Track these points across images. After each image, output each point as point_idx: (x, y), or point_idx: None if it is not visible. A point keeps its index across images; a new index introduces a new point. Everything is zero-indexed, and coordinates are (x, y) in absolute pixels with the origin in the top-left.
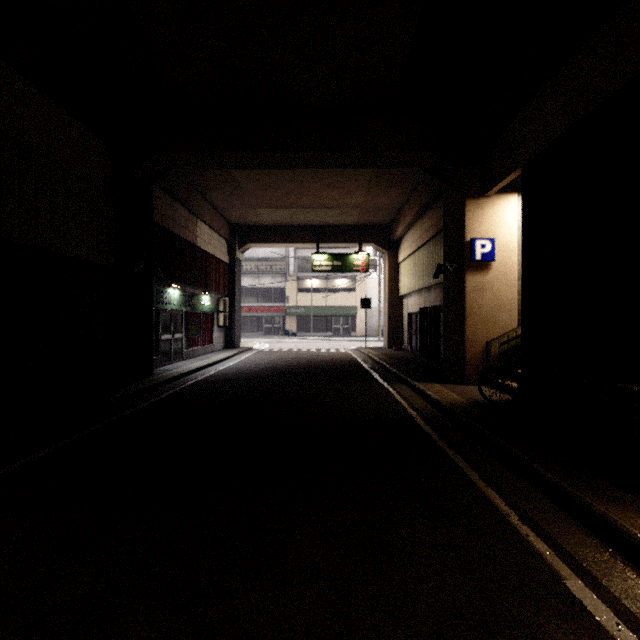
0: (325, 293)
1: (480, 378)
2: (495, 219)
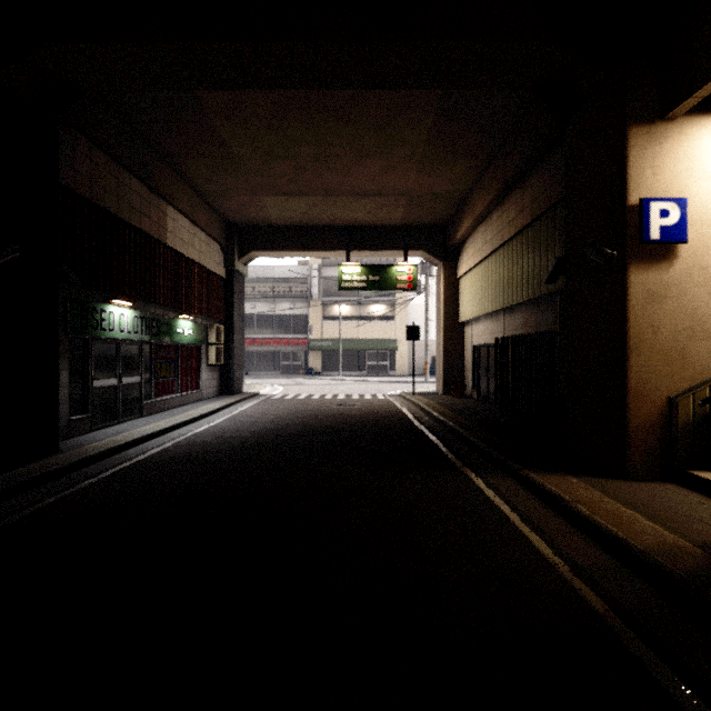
0: (357, 322)
1: None
2: (685, 163)
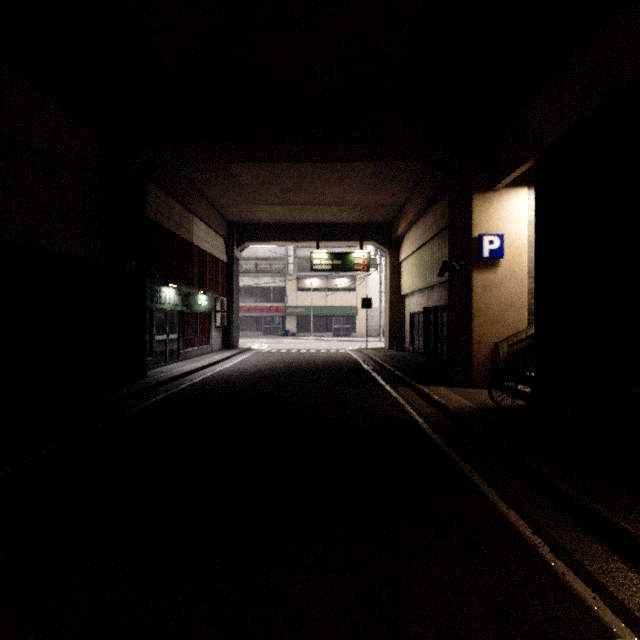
0: (325, 293)
1: (490, 382)
2: (504, 214)
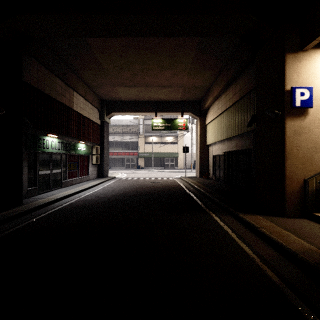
0: (160, 145)
1: None
2: (312, 70)
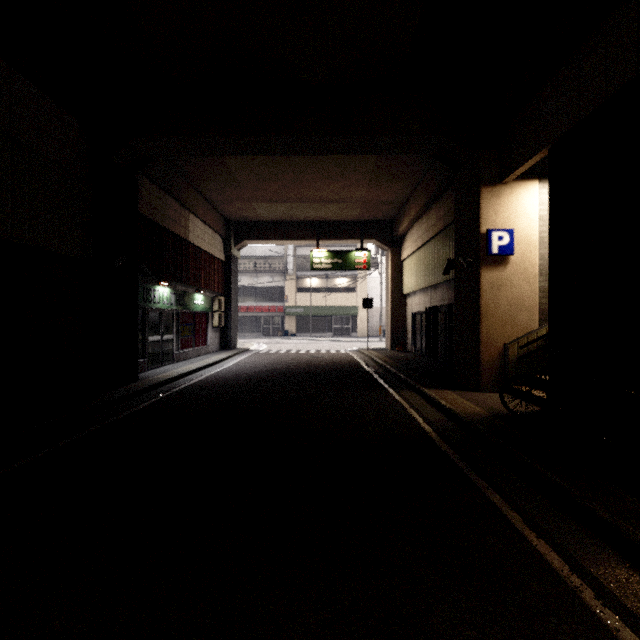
0: (325, 292)
1: (502, 386)
2: (513, 208)
